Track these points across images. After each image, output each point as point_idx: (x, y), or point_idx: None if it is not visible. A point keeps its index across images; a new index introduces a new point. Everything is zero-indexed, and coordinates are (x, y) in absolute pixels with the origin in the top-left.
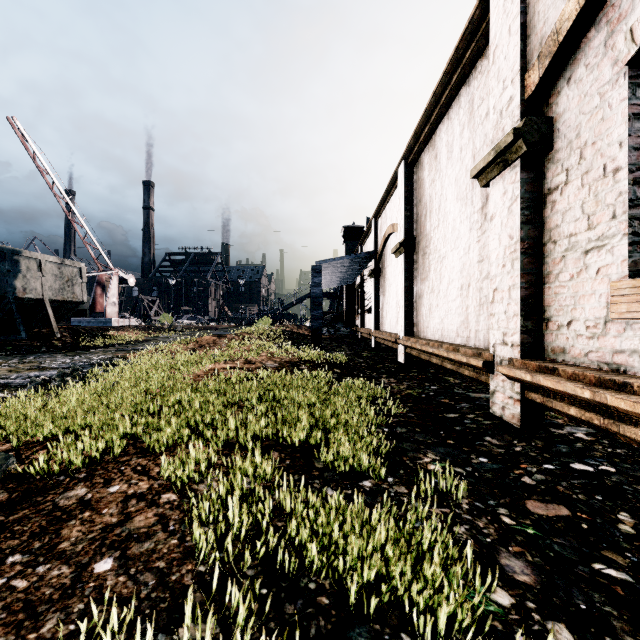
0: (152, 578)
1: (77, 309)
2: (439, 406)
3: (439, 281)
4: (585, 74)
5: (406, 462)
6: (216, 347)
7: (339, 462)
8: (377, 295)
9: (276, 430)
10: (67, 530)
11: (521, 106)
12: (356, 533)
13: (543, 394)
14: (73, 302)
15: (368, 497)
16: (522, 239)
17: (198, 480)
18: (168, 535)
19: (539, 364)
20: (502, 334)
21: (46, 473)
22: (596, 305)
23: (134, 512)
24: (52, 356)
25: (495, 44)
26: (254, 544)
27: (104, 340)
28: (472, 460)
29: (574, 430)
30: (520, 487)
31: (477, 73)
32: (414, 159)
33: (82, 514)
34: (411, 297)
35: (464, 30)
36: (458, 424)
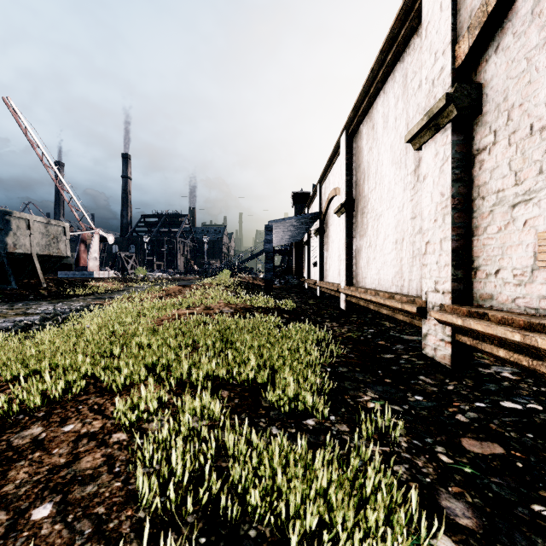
0: (89, 526)
1: (64, 263)
2: (376, 347)
3: (376, 237)
4: (512, 42)
5: (347, 400)
6: (181, 295)
7: (284, 401)
8: (321, 250)
9: (227, 370)
10: (14, 471)
11: (452, 74)
12: (298, 478)
13: (472, 337)
14: (58, 256)
15: (311, 436)
16: (453, 196)
17: (149, 419)
18: (112, 477)
19: (469, 309)
20: (434, 282)
21: (7, 412)
22: (523, 255)
23: (83, 452)
24: (38, 303)
25: (427, 20)
26: (197, 487)
27: (85, 289)
28: (408, 398)
29: (500, 370)
30: (455, 425)
31: (410, 50)
32: (354, 130)
33: (32, 454)
34: (351, 251)
35: (399, 11)
36: (394, 364)
